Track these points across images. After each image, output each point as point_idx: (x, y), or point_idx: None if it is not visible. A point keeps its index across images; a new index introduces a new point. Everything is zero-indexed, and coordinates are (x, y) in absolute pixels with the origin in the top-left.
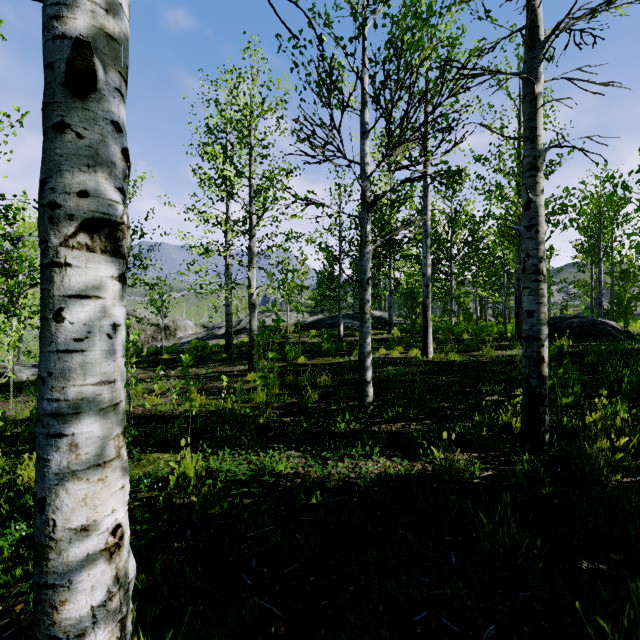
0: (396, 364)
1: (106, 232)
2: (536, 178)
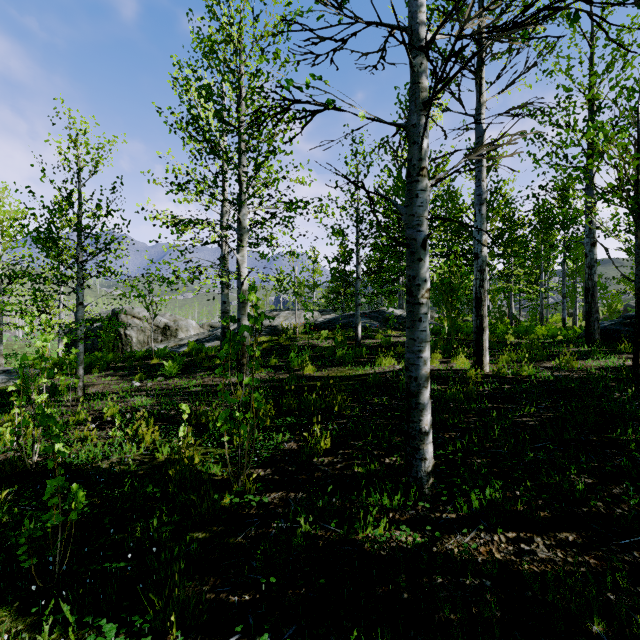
0: (441, 380)
1: None
2: None
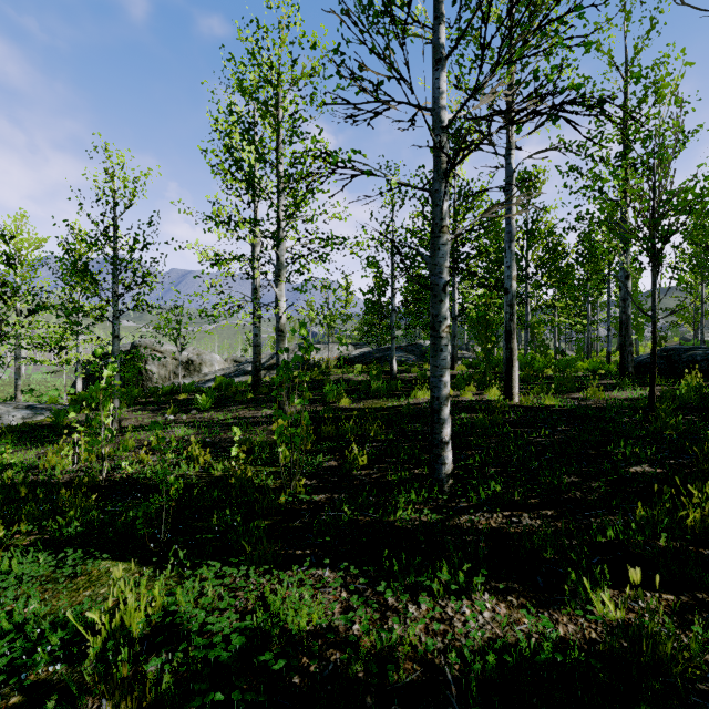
0: (471, 410)
1: None
2: None
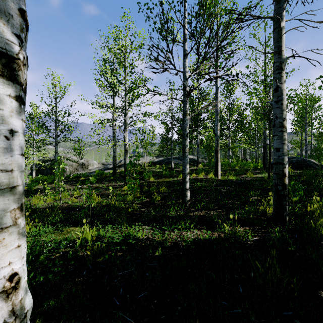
0: (201, 181)
1: (3, 61)
2: (281, 74)
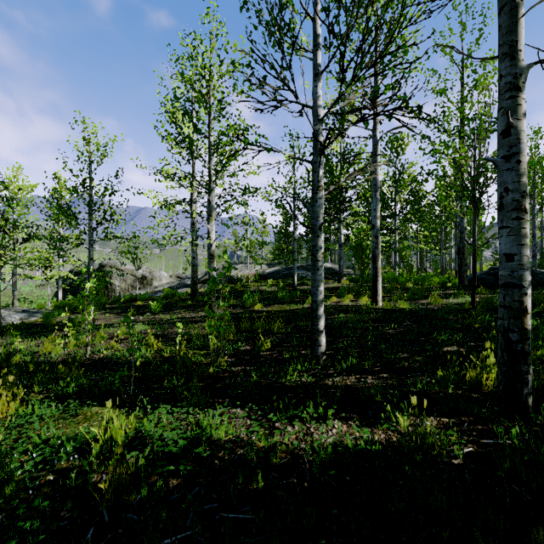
0: (347, 311)
1: None
2: (517, 99)
